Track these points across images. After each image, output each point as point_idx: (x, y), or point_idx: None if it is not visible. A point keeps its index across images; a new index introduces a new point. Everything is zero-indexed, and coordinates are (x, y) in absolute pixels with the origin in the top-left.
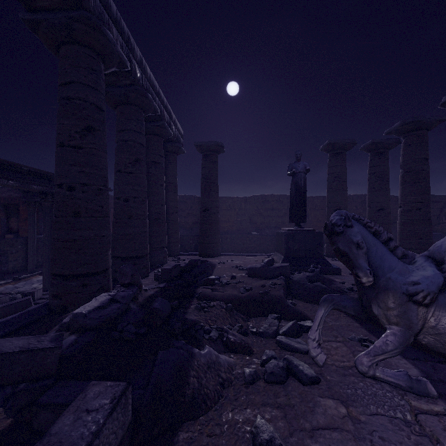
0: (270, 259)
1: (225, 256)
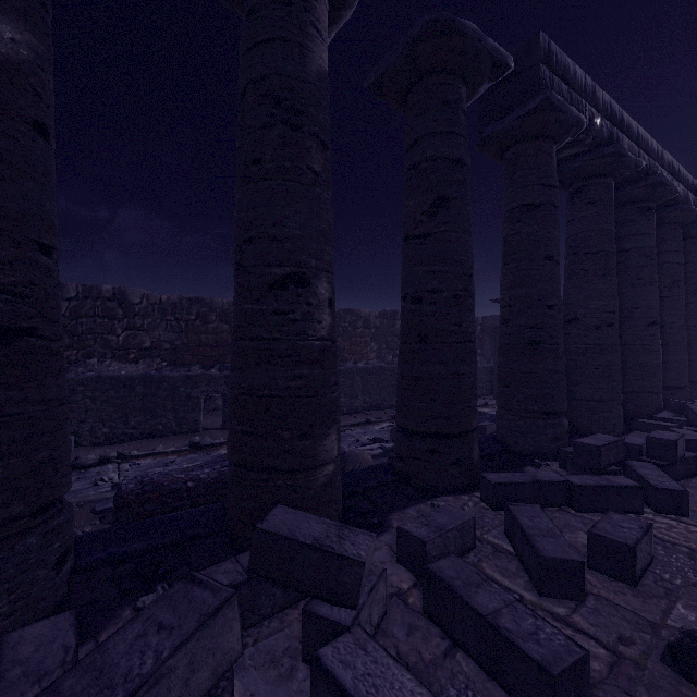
0: None
1: None
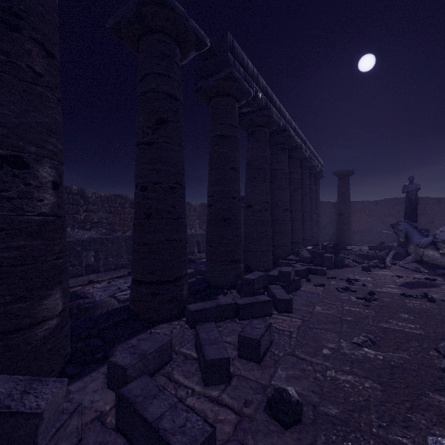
0: (381, 241)
1: (355, 246)
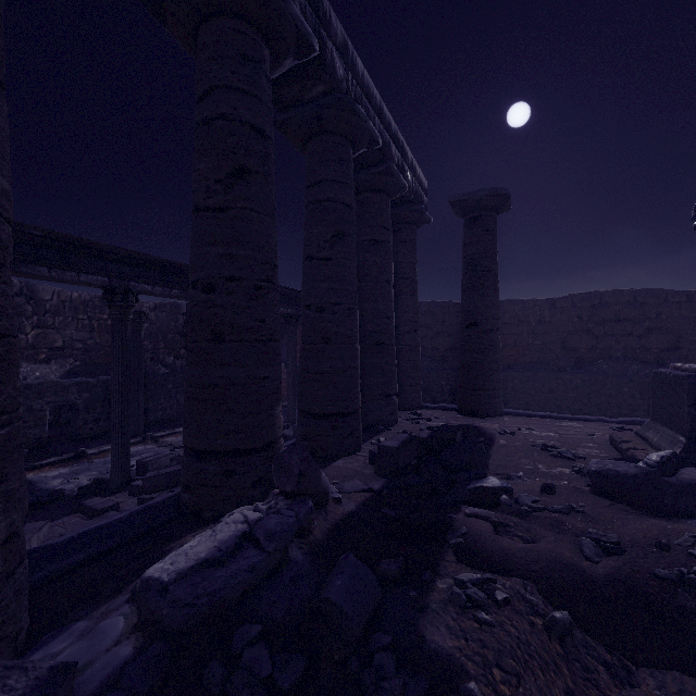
0: (667, 456)
1: (512, 417)
